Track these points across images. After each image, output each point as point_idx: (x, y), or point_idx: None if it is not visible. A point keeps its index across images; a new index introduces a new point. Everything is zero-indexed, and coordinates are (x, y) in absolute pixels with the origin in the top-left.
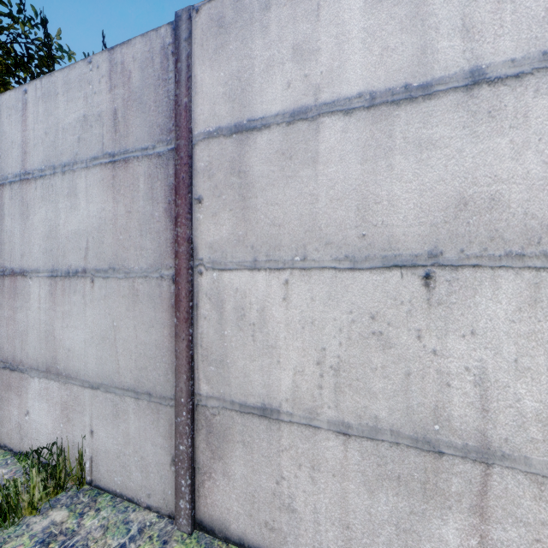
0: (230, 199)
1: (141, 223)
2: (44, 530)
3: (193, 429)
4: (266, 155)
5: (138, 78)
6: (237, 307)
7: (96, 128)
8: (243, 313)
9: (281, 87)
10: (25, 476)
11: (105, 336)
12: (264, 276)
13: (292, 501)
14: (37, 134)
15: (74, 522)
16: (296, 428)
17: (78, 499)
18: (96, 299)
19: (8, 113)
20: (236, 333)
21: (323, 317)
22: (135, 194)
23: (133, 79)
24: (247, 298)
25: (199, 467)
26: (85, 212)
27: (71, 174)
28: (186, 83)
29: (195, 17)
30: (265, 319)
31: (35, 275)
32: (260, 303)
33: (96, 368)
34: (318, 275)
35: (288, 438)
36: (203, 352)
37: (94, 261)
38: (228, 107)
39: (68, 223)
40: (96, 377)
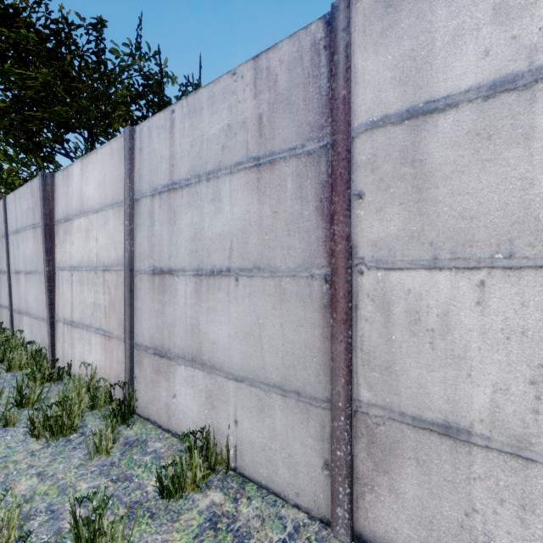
0: (400, 192)
1: (289, 223)
2: (208, 508)
3: (351, 436)
4: (452, 138)
5: (285, 80)
6: (409, 310)
7: (240, 135)
8: (417, 317)
9: (474, 58)
10: (188, 455)
11: (250, 332)
12: (447, 276)
13: (489, 540)
14: (183, 147)
15: (231, 506)
16: (496, 456)
17: (228, 484)
18: (240, 296)
19: (158, 132)
20: (408, 339)
21: (540, 326)
22: (282, 195)
23: (279, 82)
24: (422, 300)
25: (357, 476)
26: (229, 215)
27: (215, 180)
28: (344, 75)
29: (355, 4)
30: (449, 325)
31: (182, 273)
32: (442, 307)
33: (240, 362)
34: (532, 275)
35: (484, 466)
36: (363, 356)
37: (238, 261)
38: (397, 92)
39: (212, 226)
40: (240, 370)
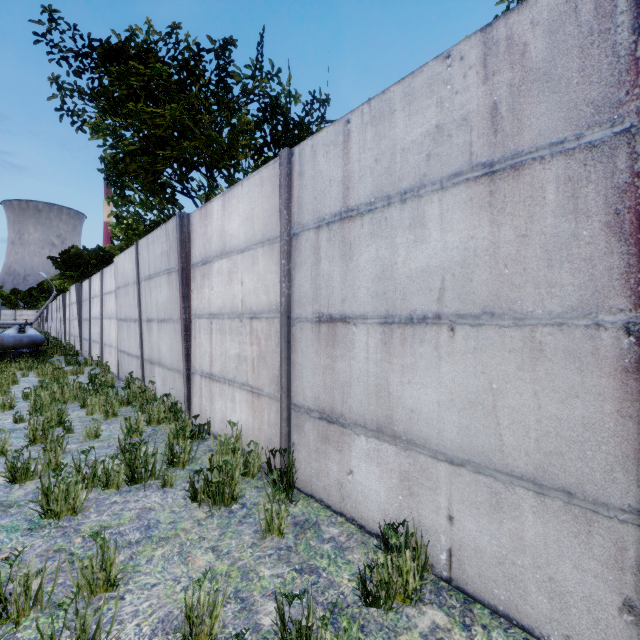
0: None
1: (549, 250)
2: (431, 632)
3: None
4: None
5: (542, 48)
6: None
7: (458, 137)
8: None
9: None
10: (396, 555)
11: (476, 400)
12: None
13: None
14: (363, 164)
15: (464, 635)
16: None
17: (445, 600)
18: (458, 352)
19: (326, 151)
20: None
21: None
22: (536, 210)
23: (531, 52)
24: None
25: None
26: (438, 245)
27: (415, 201)
28: None
29: None
30: None
31: (361, 321)
32: None
33: (458, 439)
34: None
35: None
36: None
37: (455, 304)
38: None
39: (410, 260)
40: (458, 450)
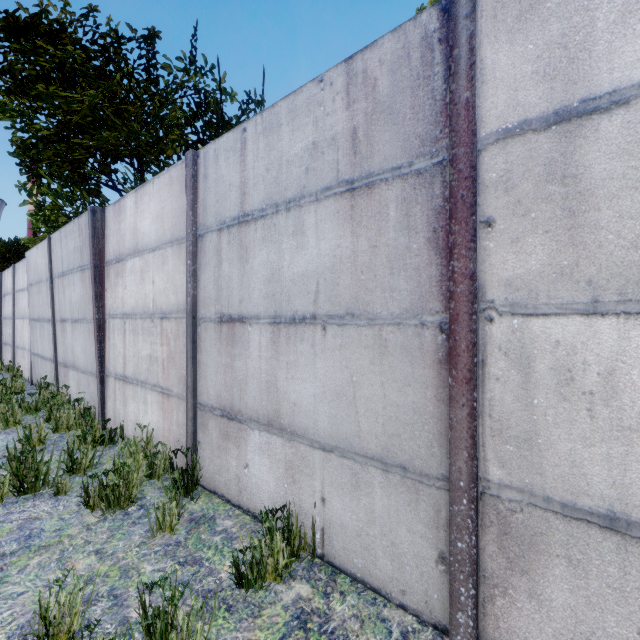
0: (545, 217)
1: (392, 259)
2: (294, 603)
3: (476, 524)
4: (620, 145)
5: (387, 84)
6: (558, 368)
7: (329, 155)
8: (569, 377)
9: None
10: (269, 538)
11: (341, 392)
12: (613, 323)
13: None
14: (257, 172)
15: (321, 602)
16: None
17: (315, 574)
18: (329, 349)
19: (226, 156)
20: (556, 403)
21: None
22: (383, 225)
23: (379, 87)
24: (577, 355)
25: (484, 575)
26: (314, 251)
27: (297, 210)
28: (467, 73)
29: None
30: (616, 388)
31: (255, 321)
32: (605, 363)
33: (329, 428)
34: None
35: None
36: (493, 424)
37: (326, 306)
38: (541, 90)
39: (293, 265)
40: (329, 438)
